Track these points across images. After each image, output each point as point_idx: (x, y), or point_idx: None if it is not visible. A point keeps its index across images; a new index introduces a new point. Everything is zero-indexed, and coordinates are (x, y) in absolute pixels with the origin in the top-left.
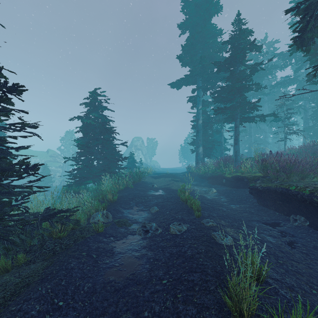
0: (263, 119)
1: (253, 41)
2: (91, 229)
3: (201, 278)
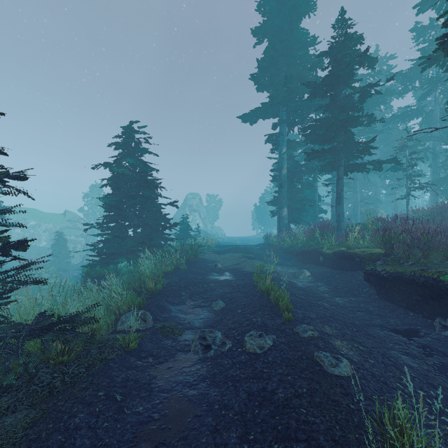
0: (378, 166)
1: (365, 51)
2: (117, 344)
3: None
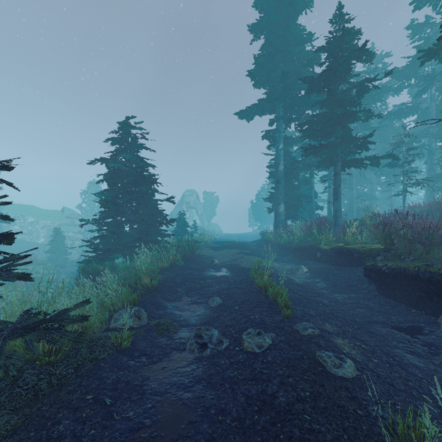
0: (376, 162)
1: (363, 45)
2: (108, 342)
3: None
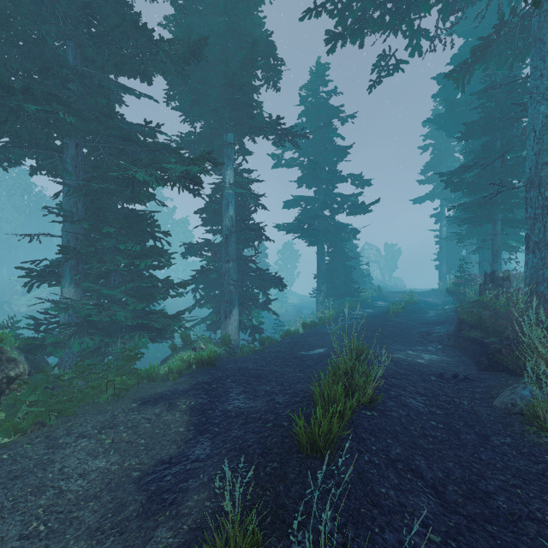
0: None
1: None
2: (366, 301)
3: (401, 304)
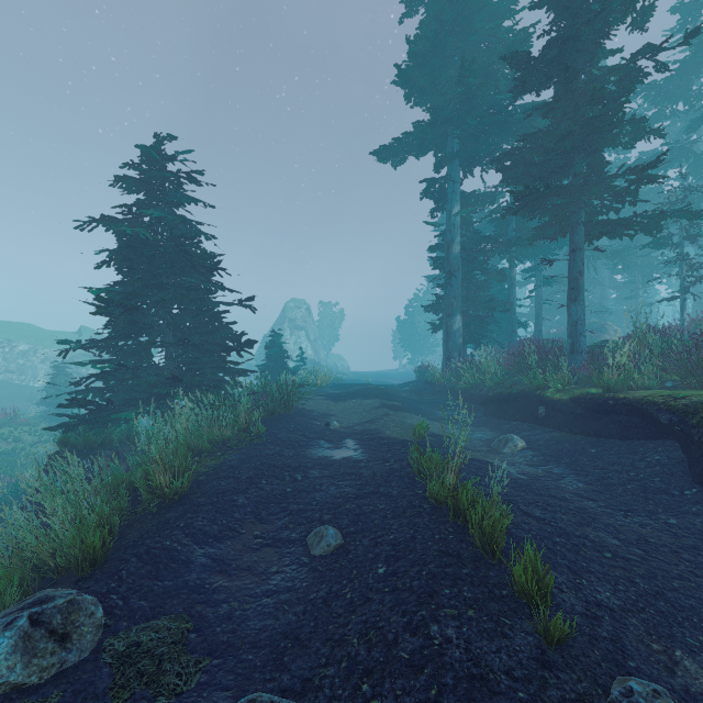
0: (653, 226)
1: None
2: None
3: None
